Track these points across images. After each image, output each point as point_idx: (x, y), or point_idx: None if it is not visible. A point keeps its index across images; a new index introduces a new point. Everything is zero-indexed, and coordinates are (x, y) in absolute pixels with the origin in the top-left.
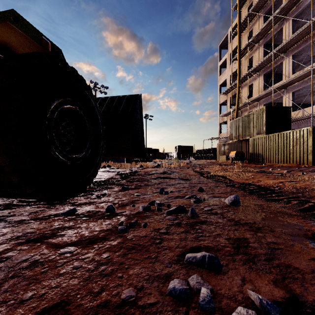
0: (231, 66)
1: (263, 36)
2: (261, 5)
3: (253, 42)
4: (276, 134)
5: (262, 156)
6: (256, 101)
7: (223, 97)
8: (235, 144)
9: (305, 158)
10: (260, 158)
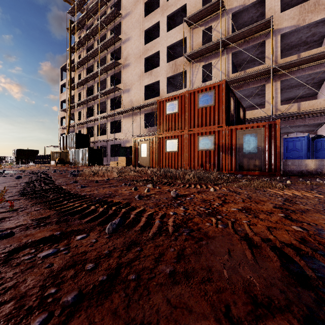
0: (69, 90)
1: (85, 83)
2: (84, 63)
3: (80, 84)
4: (78, 149)
5: (74, 161)
6: (81, 124)
7: (63, 112)
8: (63, 153)
9: (86, 162)
10: (73, 162)
